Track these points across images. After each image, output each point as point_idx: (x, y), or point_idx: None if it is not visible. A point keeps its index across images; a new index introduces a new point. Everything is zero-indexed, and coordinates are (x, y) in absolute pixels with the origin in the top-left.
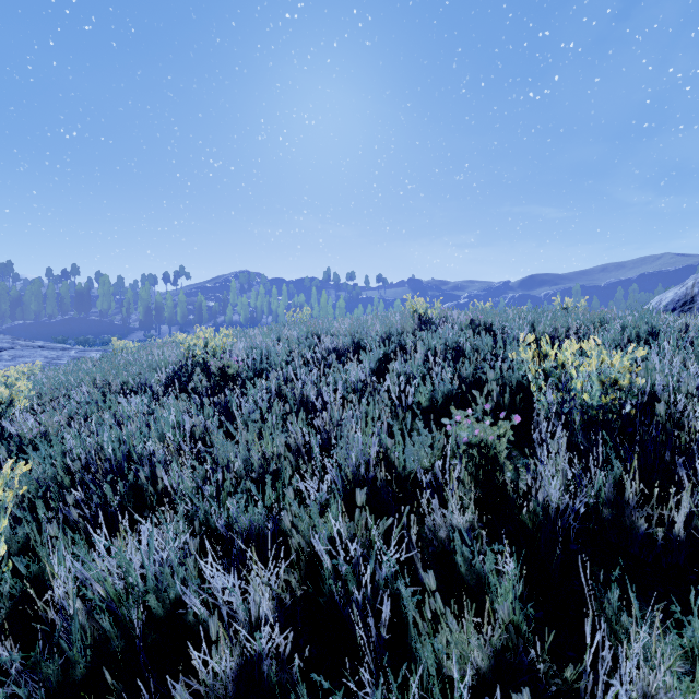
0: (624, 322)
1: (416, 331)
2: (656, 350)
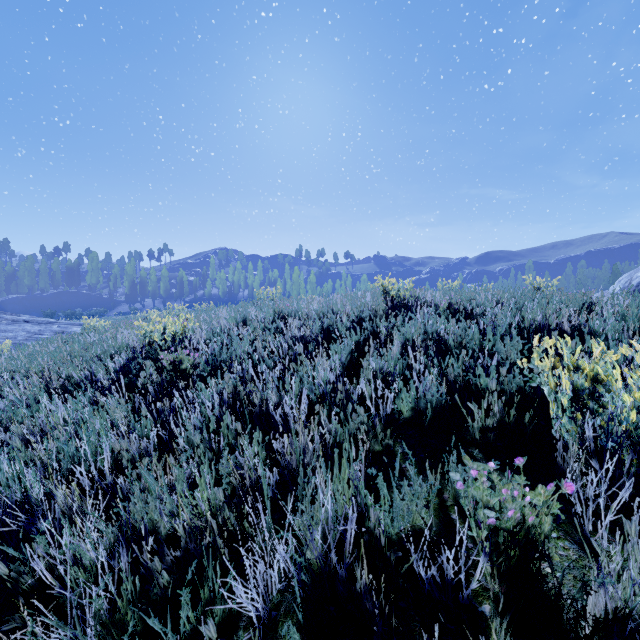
0: (623, 310)
1: (389, 316)
2: None
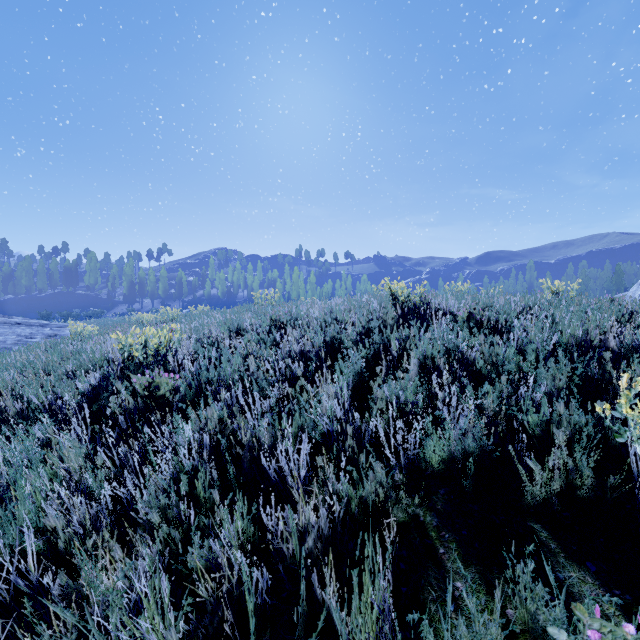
0: None
1: (401, 326)
2: None
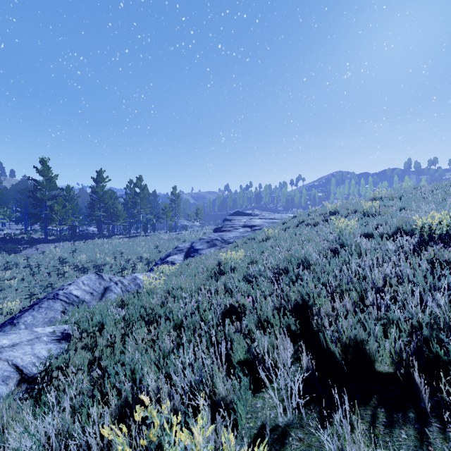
0: None
1: None
2: None
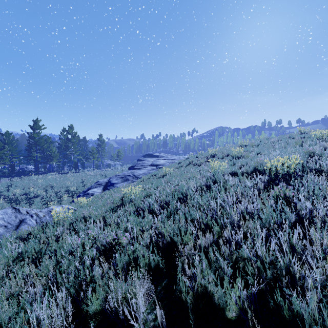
0: None
1: (298, 135)
2: None
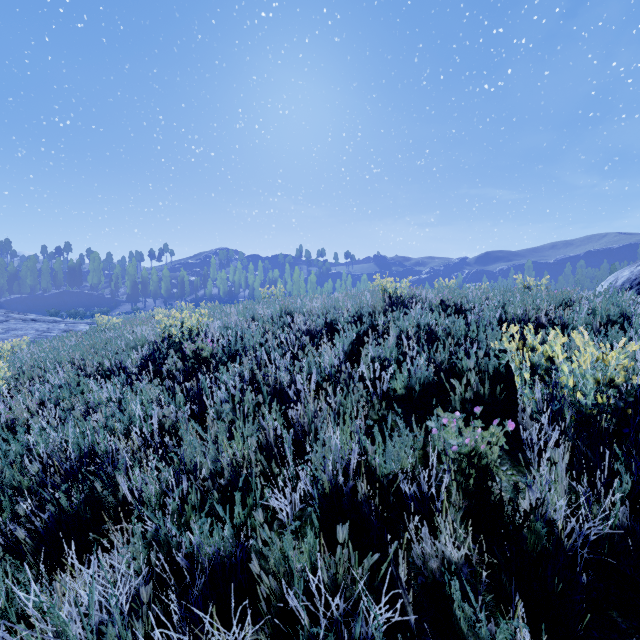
0: (594, 305)
1: (387, 311)
2: (631, 334)
